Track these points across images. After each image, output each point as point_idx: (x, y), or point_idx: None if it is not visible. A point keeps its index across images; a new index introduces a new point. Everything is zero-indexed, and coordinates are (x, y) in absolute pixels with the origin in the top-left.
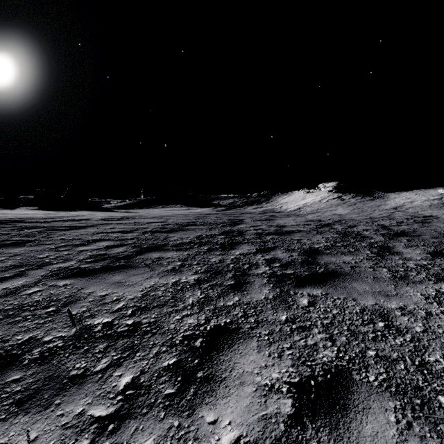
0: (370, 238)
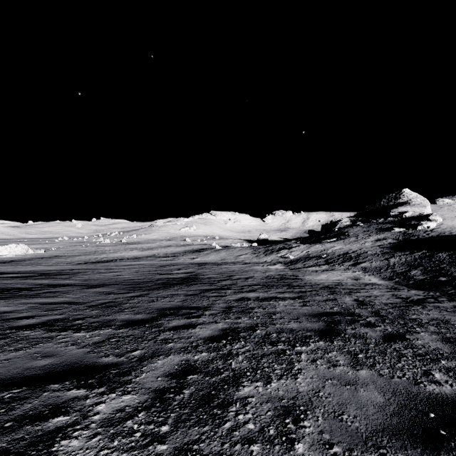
0: (184, 364)
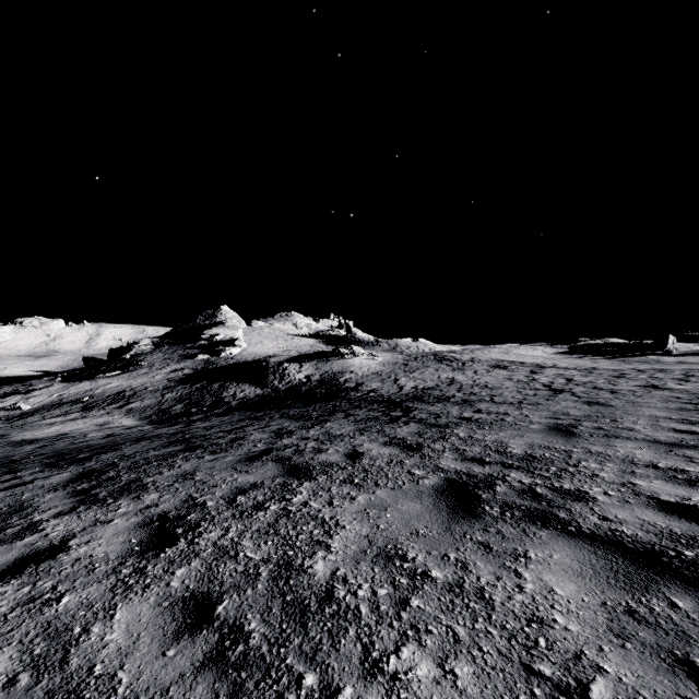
0: None
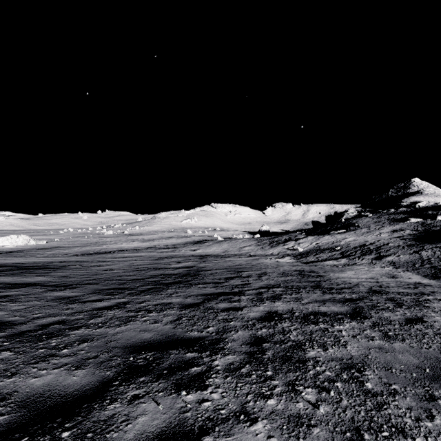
0: None
